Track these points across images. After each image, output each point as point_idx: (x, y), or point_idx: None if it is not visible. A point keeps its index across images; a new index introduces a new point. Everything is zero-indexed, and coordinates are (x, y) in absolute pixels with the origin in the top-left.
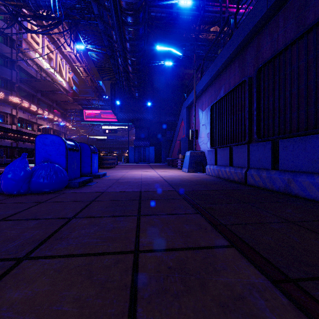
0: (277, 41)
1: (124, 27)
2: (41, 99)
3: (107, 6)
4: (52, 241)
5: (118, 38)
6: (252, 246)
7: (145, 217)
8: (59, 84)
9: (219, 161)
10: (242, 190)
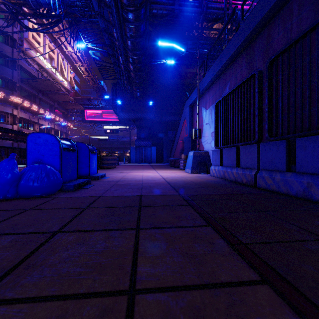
0: (290, 30)
1: (125, 24)
2: (42, 99)
3: (107, 3)
4: (21, 271)
5: (119, 35)
6: (292, 283)
7: (145, 231)
8: (60, 84)
9: (224, 161)
10: (254, 194)
